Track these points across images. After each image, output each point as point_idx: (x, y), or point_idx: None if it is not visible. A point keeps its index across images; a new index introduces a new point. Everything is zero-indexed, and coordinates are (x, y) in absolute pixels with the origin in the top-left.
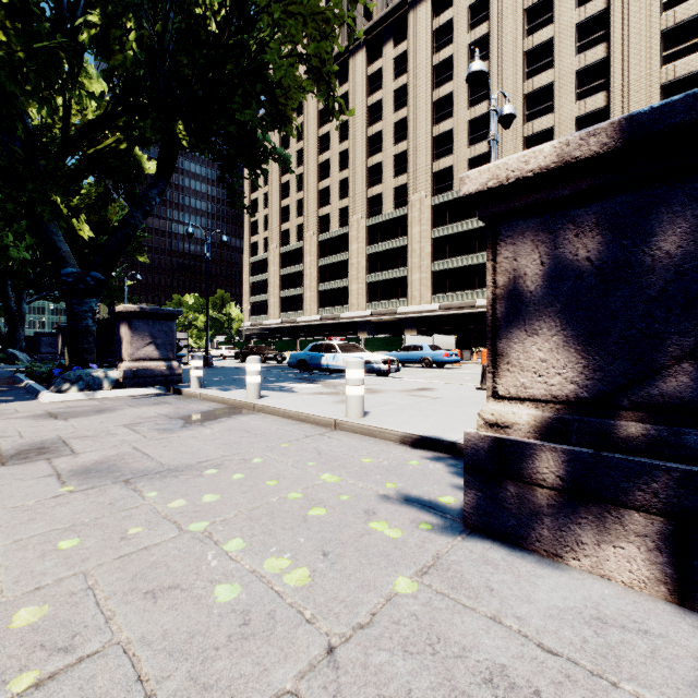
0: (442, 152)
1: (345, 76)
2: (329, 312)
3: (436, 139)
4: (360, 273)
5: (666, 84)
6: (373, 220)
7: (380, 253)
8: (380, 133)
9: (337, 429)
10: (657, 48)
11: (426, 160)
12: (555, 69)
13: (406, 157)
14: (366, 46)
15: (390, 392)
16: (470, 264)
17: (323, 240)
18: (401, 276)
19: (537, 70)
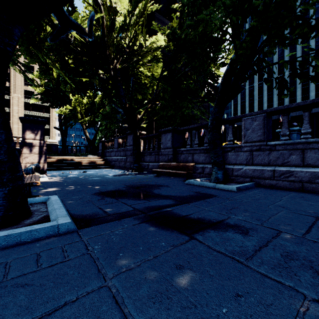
0: None
1: None
2: None
3: None
4: None
5: (26, 90)
6: None
7: None
8: None
9: None
10: (23, 80)
11: None
12: None
13: None
14: None
15: None
16: None
17: None
18: None
19: None
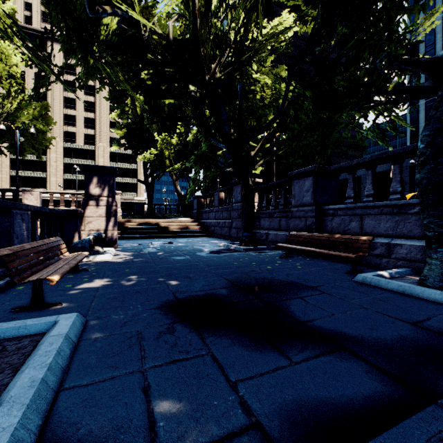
0: None
1: None
2: None
3: None
4: None
5: (111, 137)
6: None
7: None
8: None
9: None
10: (109, 126)
11: None
12: (77, 111)
13: None
14: None
15: None
16: (36, 176)
17: None
18: None
19: (69, 107)
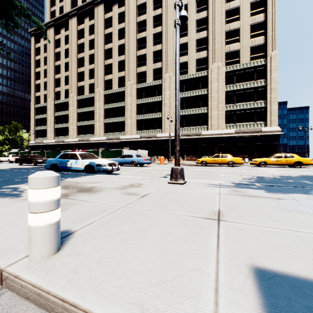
0: (141, 63)
1: (92, 16)
2: (84, 137)
3: (139, 57)
4: (101, 118)
5: (227, 52)
6: (107, 92)
7: (111, 108)
8: (111, 49)
9: (3, 286)
10: (224, 37)
11: (134, 66)
12: (188, 36)
13: (124, 63)
14: (104, 3)
15: (109, 190)
16: (154, 117)
17: (80, 99)
18: (122, 121)
19: (181, 35)
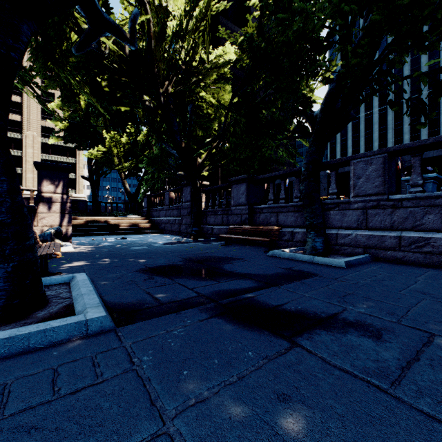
0: None
1: None
2: None
3: None
4: None
5: (43, 126)
6: None
7: None
8: None
9: None
10: (40, 113)
11: None
12: None
13: None
14: None
15: None
16: None
17: None
18: None
19: None
